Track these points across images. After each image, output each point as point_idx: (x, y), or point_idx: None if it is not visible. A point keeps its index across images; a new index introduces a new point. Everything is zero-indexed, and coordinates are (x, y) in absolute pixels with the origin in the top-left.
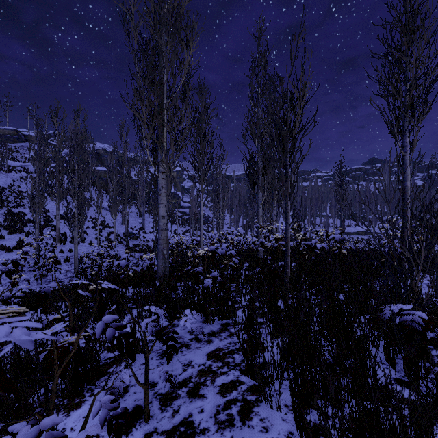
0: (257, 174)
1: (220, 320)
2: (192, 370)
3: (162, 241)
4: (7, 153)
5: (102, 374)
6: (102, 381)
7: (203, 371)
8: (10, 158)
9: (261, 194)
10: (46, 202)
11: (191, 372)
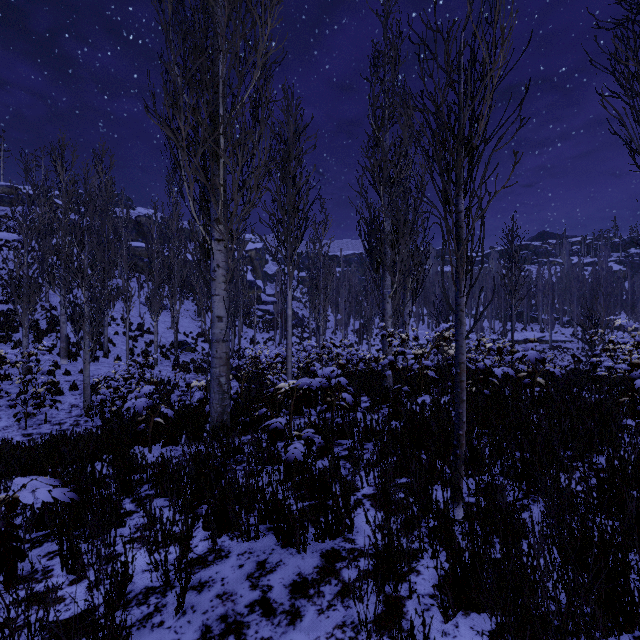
0: (384, 246)
1: (320, 540)
2: None
3: (218, 362)
4: None
5: None
6: None
7: None
8: (4, 228)
9: (389, 280)
10: (54, 295)
11: None
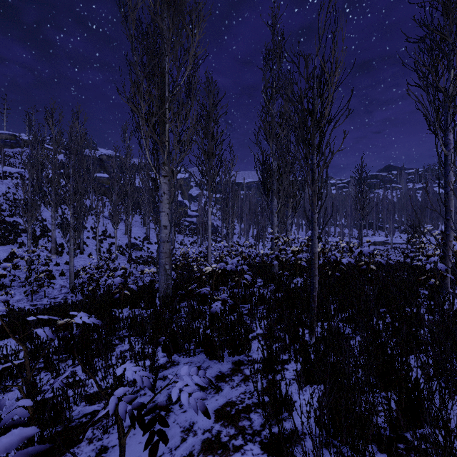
0: (272, 179)
1: (231, 356)
2: (194, 440)
3: (164, 255)
4: (2, 159)
5: (71, 444)
6: (69, 456)
7: (209, 444)
8: (7, 164)
9: (276, 201)
10: (44, 211)
11: (192, 444)
